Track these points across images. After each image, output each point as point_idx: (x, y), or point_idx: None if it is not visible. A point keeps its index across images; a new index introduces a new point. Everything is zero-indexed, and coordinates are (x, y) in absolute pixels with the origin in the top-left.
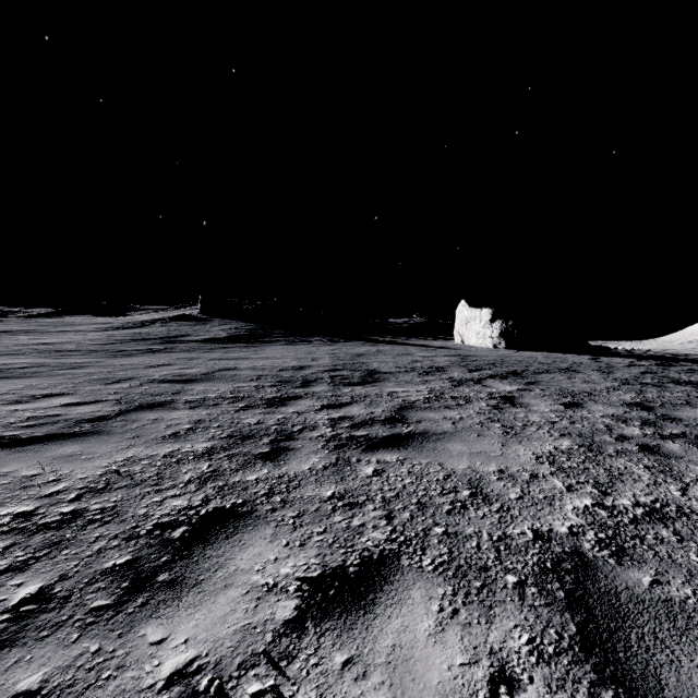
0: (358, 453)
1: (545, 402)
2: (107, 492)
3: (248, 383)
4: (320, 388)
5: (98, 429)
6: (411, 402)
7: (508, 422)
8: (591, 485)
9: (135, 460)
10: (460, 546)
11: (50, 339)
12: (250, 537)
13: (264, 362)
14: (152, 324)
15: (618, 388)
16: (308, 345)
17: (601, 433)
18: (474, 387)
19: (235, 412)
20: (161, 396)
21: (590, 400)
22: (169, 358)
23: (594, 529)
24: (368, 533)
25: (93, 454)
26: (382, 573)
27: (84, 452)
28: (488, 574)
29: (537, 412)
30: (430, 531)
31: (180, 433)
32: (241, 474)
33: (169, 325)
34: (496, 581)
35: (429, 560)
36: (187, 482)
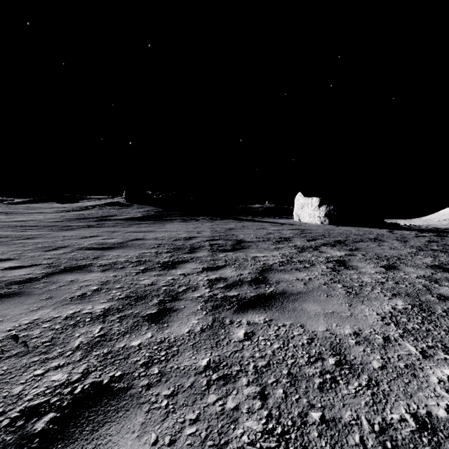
0: (230, 313)
1: (369, 265)
2: None
3: (150, 250)
4: (202, 254)
5: (22, 290)
6: (270, 265)
7: (347, 283)
8: (442, 350)
9: (38, 323)
10: (344, 443)
11: (21, 218)
12: (117, 429)
13: (164, 234)
14: (92, 208)
15: (417, 254)
16: (195, 222)
17: (423, 293)
18: (314, 253)
19: (135, 274)
20: (83, 260)
21: (401, 263)
22: (98, 231)
23: None
24: (242, 422)
25: (4, 316)
26: None
27: None
28: None
29: (366, 274)
30: (307, 417)
31: (86, 294)
32: (127, 339)
33: (104, 209)
34: None
35: None
36: (74, 349)
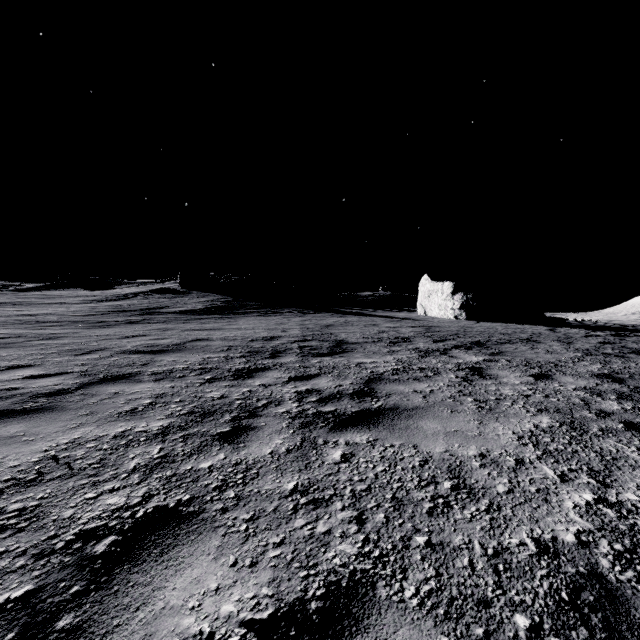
0: (325, 432)
1: (514, 374)
2: (35, 485)
3: (217, 354)
4: (288, 359)
5: (52, 404)
6: (380, 374)
7: (481, 396)
8: (586, 474)
9: (80, 443)
10: (449, 566)
11: (35, 311)
12: (190, 551)
13: (236, 333)
14: (134, 297)
15: (583, 359)
16: (279, 316)
17: (579, 408)
18: (441, 358)
19: (199, 385)
20: (128, 367)
21: (558, 372)
22: (145, 329)
23: (607, 537)
24: (335, 545)
25: (36, 435)
26: (353, 611)
27: (27, 432)
28: (490, 612)
29: (508, 385)
30: (410, 541)
31: (138, 409)
32: (194, 461)
33: (150, 298)
34: (503, 626)
35: (412, 588)
36: (130, 471)
